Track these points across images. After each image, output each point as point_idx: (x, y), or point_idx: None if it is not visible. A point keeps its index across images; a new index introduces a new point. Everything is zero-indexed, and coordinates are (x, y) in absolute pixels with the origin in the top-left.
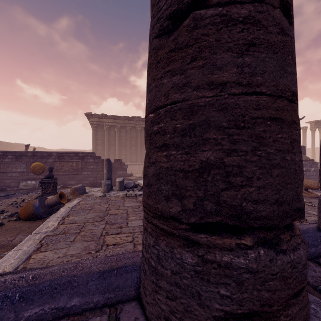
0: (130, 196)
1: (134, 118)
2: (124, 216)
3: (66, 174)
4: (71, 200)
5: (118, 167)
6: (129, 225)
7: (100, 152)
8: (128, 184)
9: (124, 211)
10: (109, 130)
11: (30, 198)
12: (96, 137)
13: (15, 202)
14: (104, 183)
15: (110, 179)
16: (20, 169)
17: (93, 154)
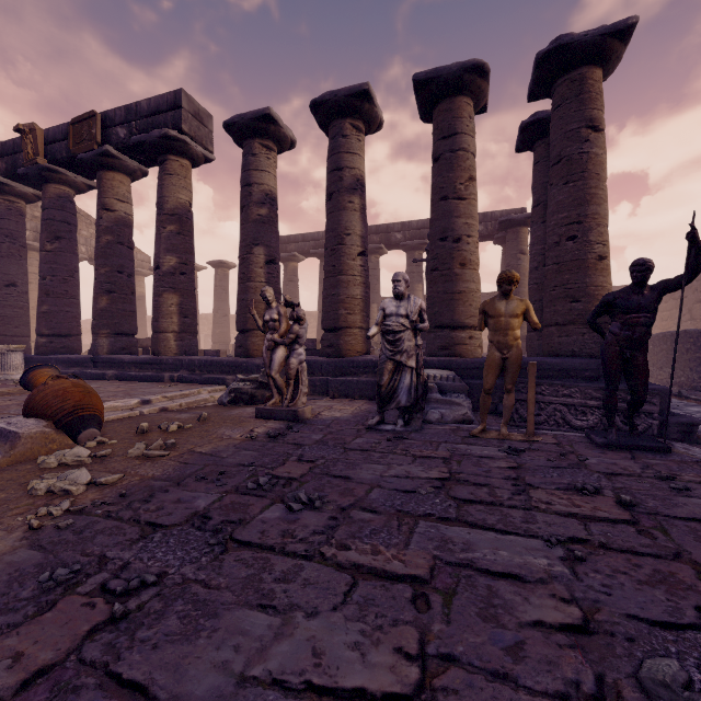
0: None
1: None
2: None
3: None
4: None
5: None
6: None
7: None
8: None
9: None
10: None
11: None
12: None
13: None
14: None
15: None
16: None
17: None
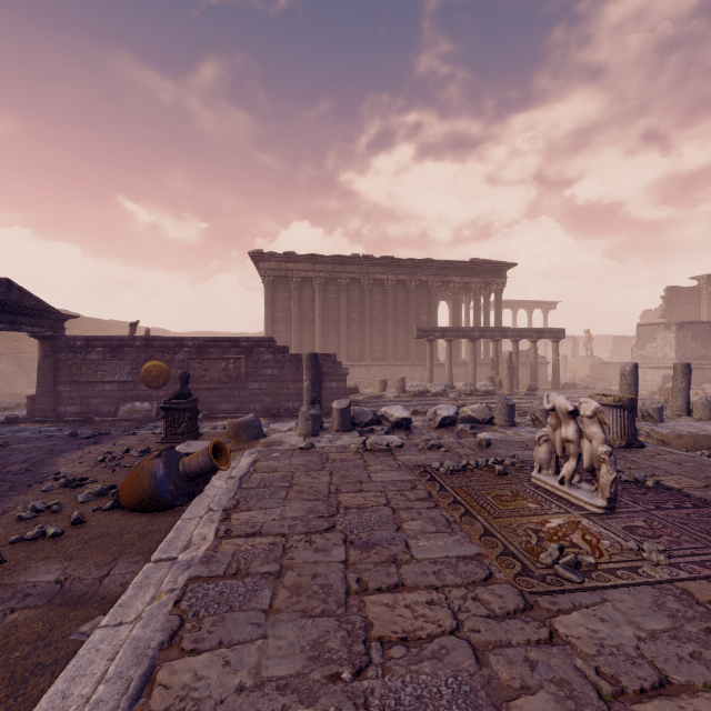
0: (375, 449)
1: (357, 259)
2: (386, 519)
3: (215, 387)
4: (232, 454)
5: (326, 373)
6: (415, 554)
7: (281, 337)
8: (360, 415)
9: (378, 498)
10: (301, 288)
11: (141, 445)
12: (273, 304)
13: (110, 457)
14: (305, 413)
15: (317, 404)
16: (121, 376)
17: (271, 343)
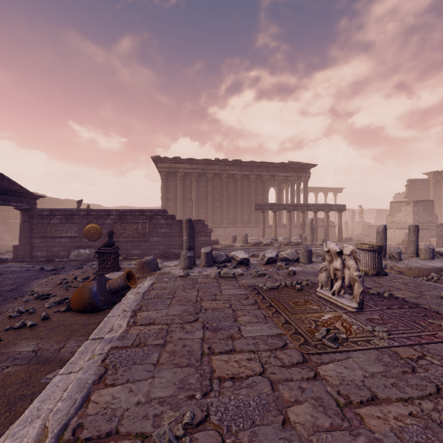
0: (225, 276)
1: (218, 162)
2: (229, 315)
3: (130, 240)
4: (139, 280)
5: (199, 231)
6: (243, 334)
7: (171, 210)
8: (218, 257)
9: (225, 304)
10: (184, 179)
11: (84, 274)
12: (166, 189)
13: (64, 281)
14: (184, 255)
15: (192, 249)
16: (71, 233)
17: (164, 213)
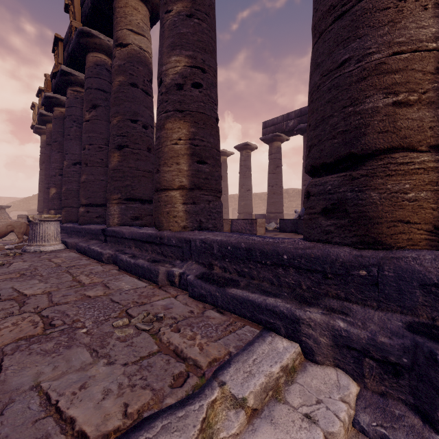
0: None
1: None
2: None
3: None
4: None
5: None
6: None
7: None
8: None
9: None
10: None
11: None
12: None
13: None
14: None
15: None
16: None
17: None
